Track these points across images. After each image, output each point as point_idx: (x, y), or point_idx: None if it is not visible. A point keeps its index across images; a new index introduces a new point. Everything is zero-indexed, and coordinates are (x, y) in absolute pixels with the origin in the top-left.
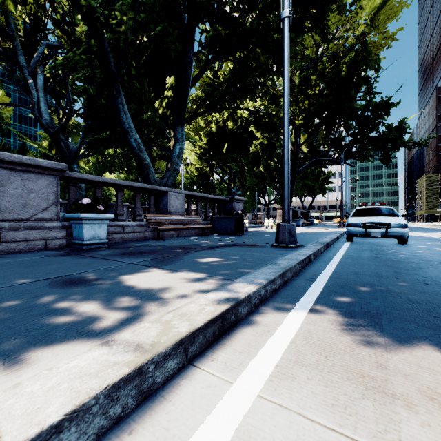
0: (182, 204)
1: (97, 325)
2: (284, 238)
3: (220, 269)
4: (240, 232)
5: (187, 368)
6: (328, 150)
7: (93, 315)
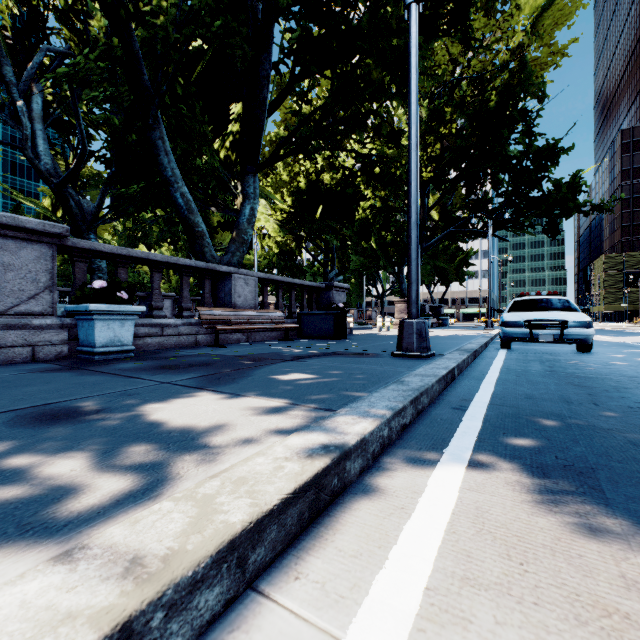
0: (255, 292)
1: (66, 507)
2: (411, 342)
3: (313, 392)
4: (341, 335)
5: (244, 601)
6: (469, 217)
7: (66, 483)
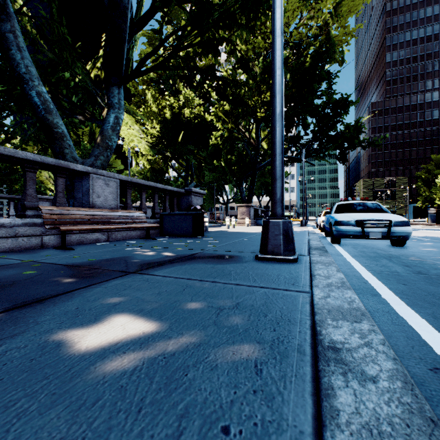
0: (116, 193)
1: None
2: (278, 244)
3: None
4: (199, 233)
5: None
6: (288, 147)
7: None
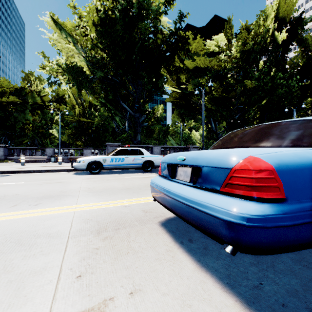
0: None
1: None
2: None
3: None
4: None
5: None
6: None
7: None
